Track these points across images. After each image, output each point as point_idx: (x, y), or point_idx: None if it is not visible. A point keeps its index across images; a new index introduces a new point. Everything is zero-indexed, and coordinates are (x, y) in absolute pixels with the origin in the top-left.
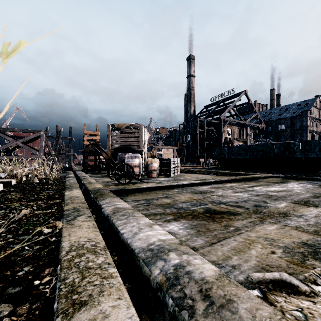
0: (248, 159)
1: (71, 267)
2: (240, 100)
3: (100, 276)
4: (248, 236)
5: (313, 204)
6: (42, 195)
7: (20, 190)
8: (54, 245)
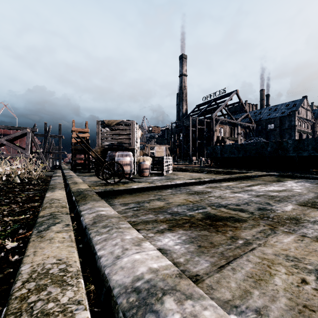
0: (240, 157)
1: (22, 311)
2: (231, 99)
3: None
4: (263, 253)
5: None
6: (20, 197)
7: None
8: (14, 267)
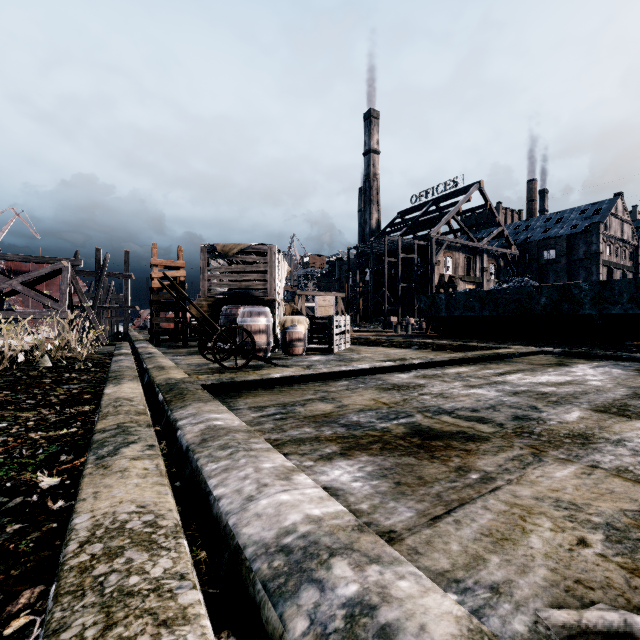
0: (486, 317)
1: (85, 589)
2: (469, 200)
3: (154, 618)
4: (515, 496)
5: (638, 414)
6: (56, 395)
7: (7, 385)
8: (59, 521)
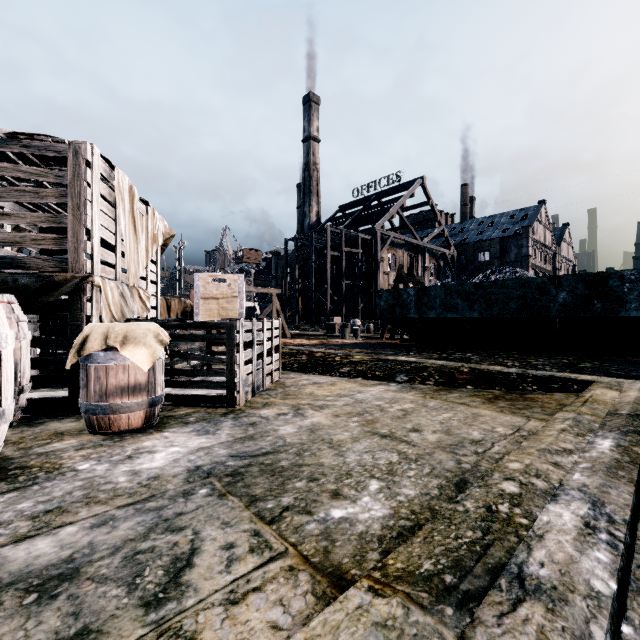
0: (474, 320)
1: None
2: (413, 195)
3: None
4: None
5: None
6: None
7: None
8: None
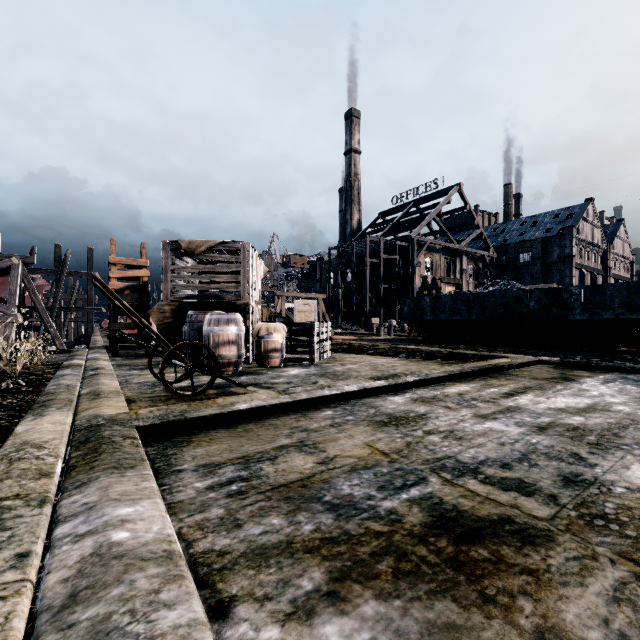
0: (473, 321)
1: None
2: (449, 202)
3: None
4: None
5: None
6: None
7: None
8: None
